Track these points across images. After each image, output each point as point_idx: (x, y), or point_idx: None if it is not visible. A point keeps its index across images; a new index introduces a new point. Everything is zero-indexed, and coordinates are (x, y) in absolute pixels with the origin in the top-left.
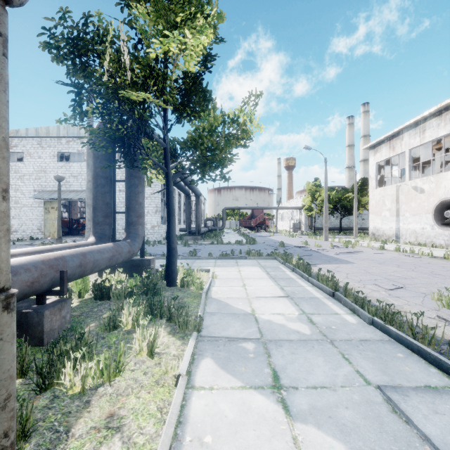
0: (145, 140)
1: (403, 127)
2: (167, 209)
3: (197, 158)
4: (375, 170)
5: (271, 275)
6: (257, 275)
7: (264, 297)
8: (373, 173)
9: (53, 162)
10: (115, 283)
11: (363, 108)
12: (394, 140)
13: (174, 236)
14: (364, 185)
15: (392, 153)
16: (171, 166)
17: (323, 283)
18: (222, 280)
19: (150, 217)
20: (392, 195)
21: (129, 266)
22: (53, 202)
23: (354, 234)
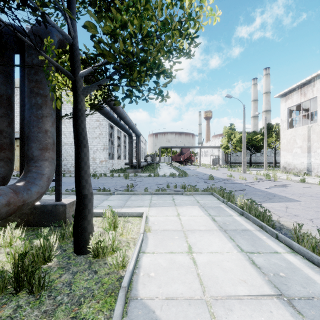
0: (47, 40)
1: (316, 75)
2: (75, 136)
3: (115, 51)
4: (286, 114)
5: (219, 224)
6: (202, 223)
7: (234, 295)
8: (284, 116)
9: (18, 108)
10: (2, 246)
11: (265, 71)
12: (306, 88)
13: (87, 177)
14: (269, 129)
15: (303, 99)
16: (80, 73)
17: (310, 248)
18: (158, 236)
19: (99, 153)
20: (303, 134)
21: (39, 213)
22: (17, 141)
23: (264, 167)
